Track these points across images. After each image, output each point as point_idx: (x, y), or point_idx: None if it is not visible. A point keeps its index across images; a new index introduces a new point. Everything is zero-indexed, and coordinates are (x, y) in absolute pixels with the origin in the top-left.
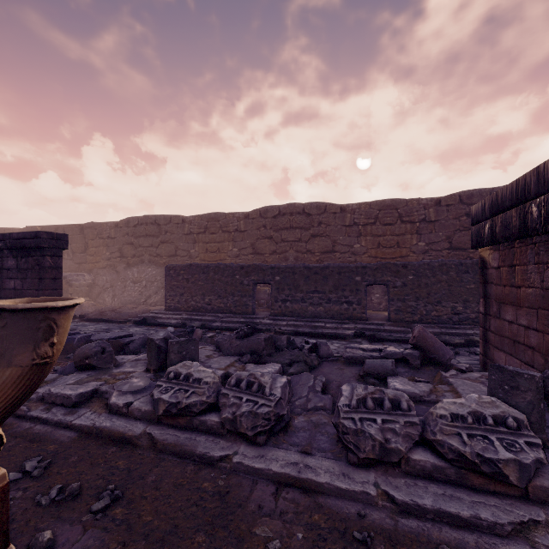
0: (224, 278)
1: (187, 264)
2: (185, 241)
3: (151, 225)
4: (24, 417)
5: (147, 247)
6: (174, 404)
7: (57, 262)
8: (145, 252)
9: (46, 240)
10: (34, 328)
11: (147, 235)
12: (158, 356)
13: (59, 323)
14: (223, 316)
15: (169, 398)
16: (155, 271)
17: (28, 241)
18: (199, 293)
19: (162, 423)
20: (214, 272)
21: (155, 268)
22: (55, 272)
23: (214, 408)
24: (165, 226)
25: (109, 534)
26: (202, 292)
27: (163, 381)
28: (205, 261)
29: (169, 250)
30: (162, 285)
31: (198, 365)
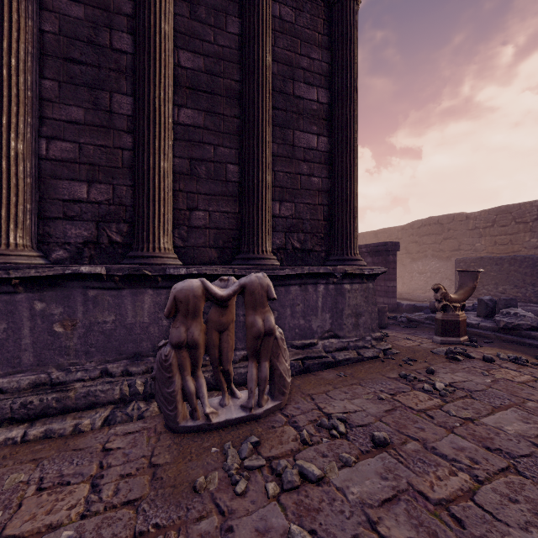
0: (521, 269)
1: (477, 257)
2: (469, 236)
3: (433, 225)
4: (423, 323)
5: (429, 244)
6: (509, 323)
7: (394, 259)
8: (428, 248)
9: (390, 246)
10: (473, 277)
11: (430, 234)
12: (486, 308)
13: (478, 276)
14: (520, 305)
15: (506, 320)
16: (438, 264)
17: (380, 247)
18: (491, 283)
19: (500, 333)
20: (508, 263)
21: (438, 261)
22: (393, 264)
23: (534, 330)
24: (448, 225)
25: (495, 346)
26: (494, 281)
27: (498, 315)
28: (493, 253)
29: (452, 245)
30: (445, 276)
31: (521, 310)
